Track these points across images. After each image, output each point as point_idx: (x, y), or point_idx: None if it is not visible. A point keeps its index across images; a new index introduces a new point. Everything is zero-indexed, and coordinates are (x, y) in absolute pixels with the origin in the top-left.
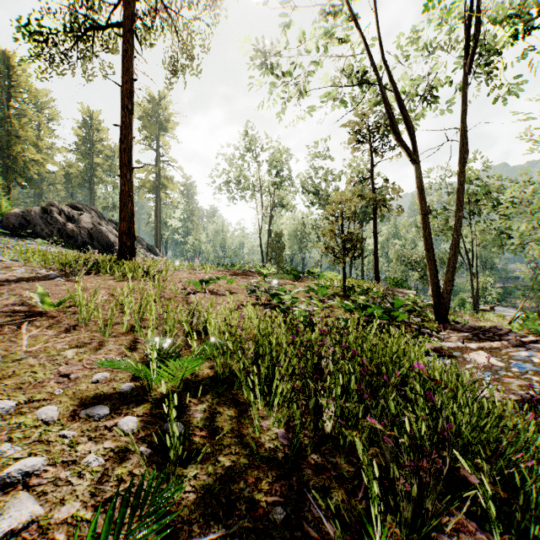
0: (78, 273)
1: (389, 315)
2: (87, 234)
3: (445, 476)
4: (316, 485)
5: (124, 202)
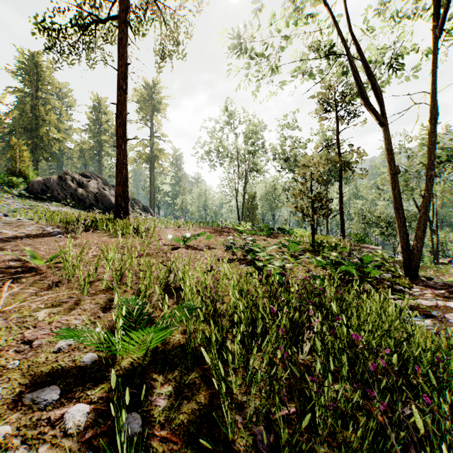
0: (77, 230)
1: (359, 271)
2: (93, 198)
3: None
4: None
5: (119, 169)
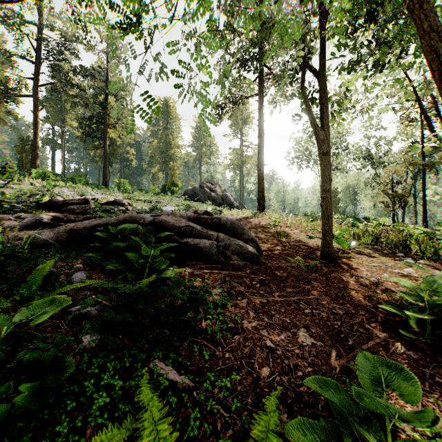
0: (259, 216)
1: None
2: (220, 198)
3: (415, 254)
4: (381, 250)
5: (260, 182)
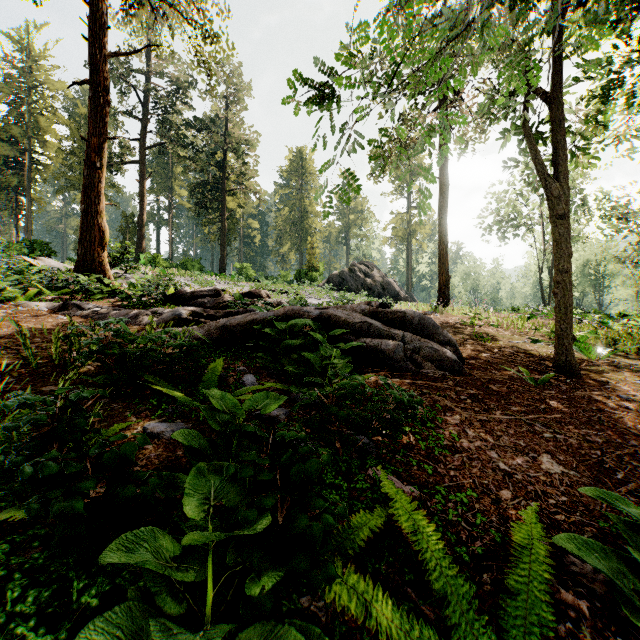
0: (443, 312)
1: None
2: (380, 287)
3: None
4: None
5: (443, 262)
